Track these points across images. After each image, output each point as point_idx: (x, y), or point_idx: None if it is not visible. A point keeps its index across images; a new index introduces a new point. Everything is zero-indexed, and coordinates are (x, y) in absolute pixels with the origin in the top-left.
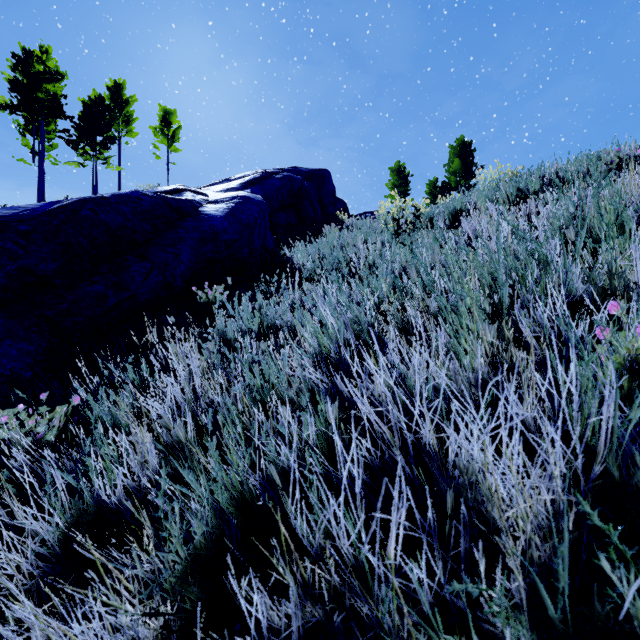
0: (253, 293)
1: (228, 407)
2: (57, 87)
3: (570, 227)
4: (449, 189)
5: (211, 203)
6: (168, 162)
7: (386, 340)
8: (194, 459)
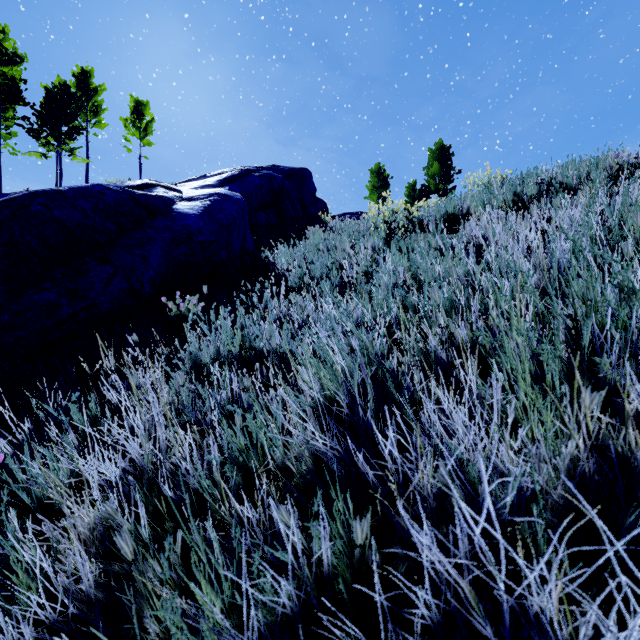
0: (232, 301)
1: (201, 481)
2: (15, 70)
3: (628, 241)
4: (428, 192)
5: (185, 200)
6: (140, 156)
7: (408, 382)
8: (148, 581)
